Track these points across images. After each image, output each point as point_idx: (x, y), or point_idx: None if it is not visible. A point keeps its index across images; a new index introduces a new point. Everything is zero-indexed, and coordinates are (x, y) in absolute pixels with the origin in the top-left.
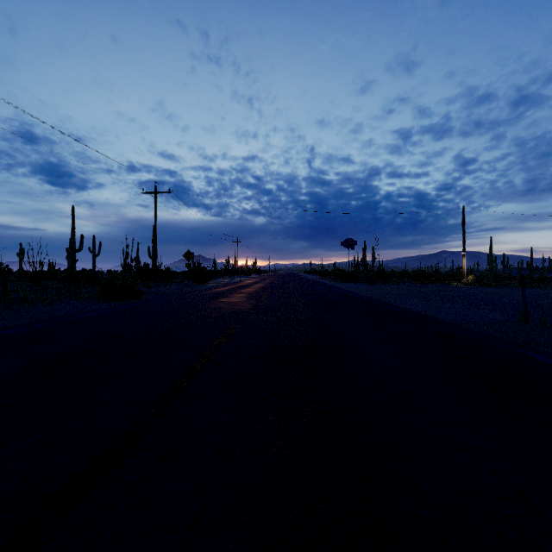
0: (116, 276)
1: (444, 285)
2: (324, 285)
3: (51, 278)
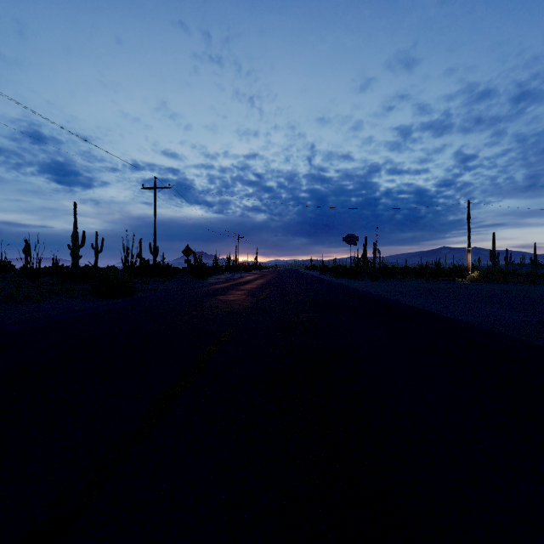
0: (109, 272)
1: (449, 282)
2: (326, 282)
3: (51, 274)
